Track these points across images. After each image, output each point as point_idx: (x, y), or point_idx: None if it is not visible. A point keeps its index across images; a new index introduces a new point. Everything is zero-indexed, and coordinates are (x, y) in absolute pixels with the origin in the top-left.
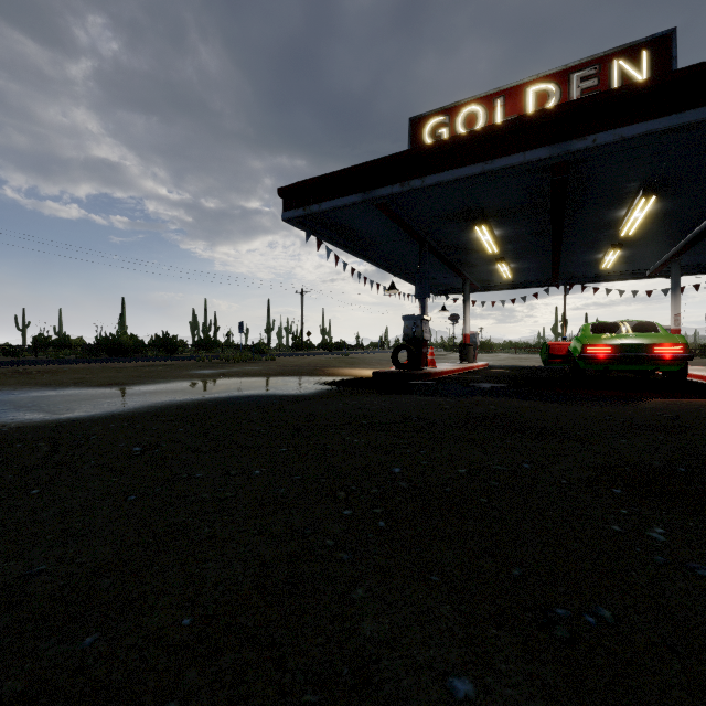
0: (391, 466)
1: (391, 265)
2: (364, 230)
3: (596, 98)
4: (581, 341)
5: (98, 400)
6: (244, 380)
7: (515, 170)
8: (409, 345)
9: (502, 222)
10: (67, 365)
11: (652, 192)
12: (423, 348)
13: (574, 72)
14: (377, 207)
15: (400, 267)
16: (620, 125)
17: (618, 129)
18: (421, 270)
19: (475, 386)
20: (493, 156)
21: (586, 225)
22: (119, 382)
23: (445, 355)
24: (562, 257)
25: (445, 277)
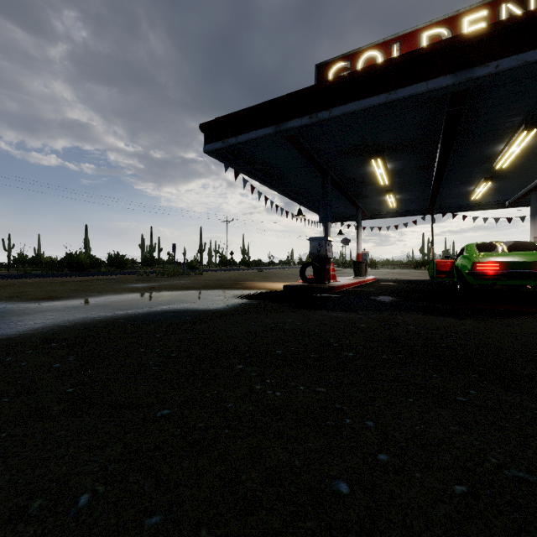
0: (329, 470)
1: (297, 196)
2: (276, 163)
3: (499, 25)
4: (471, 259)
5: (10, 318)
6: (169, 293)
7: (417, 99)
8: (315, 263)
9: (395, 156)
10: (22, 279)
11: (533, 126)
12: (326, 264)
13: (464, 17)
14: (288, 140)
15: (305, 198)
16: (523, 50)
17: (521, 54)
18: (325, 199)
19: (378, 300)
20: (396, 86)
21: (466, 159)
22: (53, 296)
23: (339, 270)
24: (440, 189)
25: (341, 207)
